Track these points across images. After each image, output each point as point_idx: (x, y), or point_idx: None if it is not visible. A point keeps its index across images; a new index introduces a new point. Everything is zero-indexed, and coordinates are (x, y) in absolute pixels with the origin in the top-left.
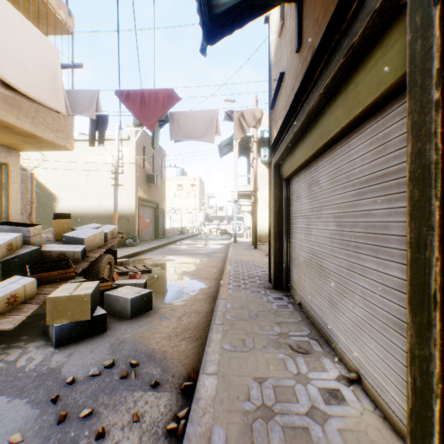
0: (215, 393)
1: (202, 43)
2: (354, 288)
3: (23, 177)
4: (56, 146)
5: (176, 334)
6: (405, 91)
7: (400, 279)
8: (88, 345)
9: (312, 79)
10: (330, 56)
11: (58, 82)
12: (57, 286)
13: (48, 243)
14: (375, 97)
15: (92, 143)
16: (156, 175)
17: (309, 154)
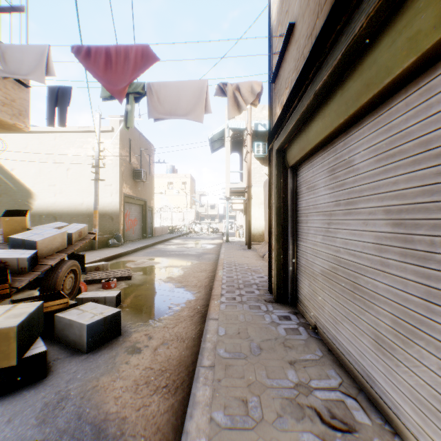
0: None
1: None
2: None
3: None
4: (3, 124)
5: (147, 380)
6: None
7: None
8: (8, 407)
9: None
10: None
11: None
12: None
13: None
14: None
15: (51, 122)
16: (143, 170)
17: (336, 122)
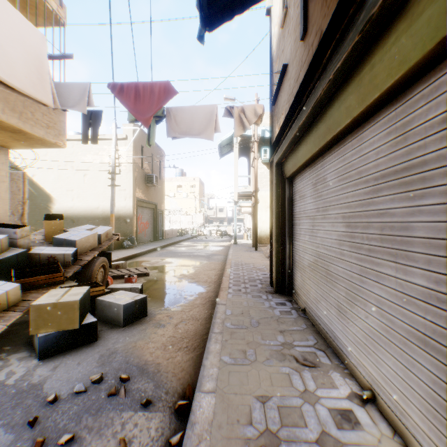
0: (212, 416)
1: (199, 29)
2: (367, 296)
3: (15, 176)
4: (47, 143)
5: (172, 344)
6: (432, 70)
7: (426, 288)
8: (75, 357)
9: (320, 65)
10: (342, 36)
11: (45, 72)
12: (45, 291)
13: (38, 246)
14: (396, 79)
15: (85, 141)
16: (154, 175)
17: (314, 149)
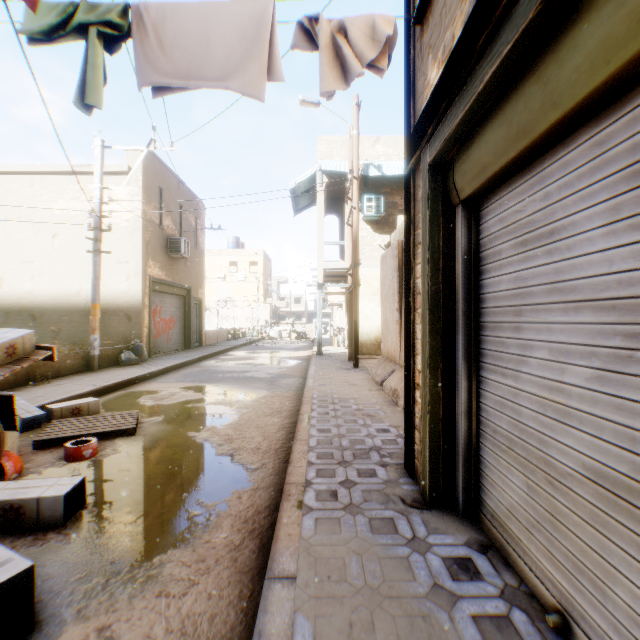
0: None
1: None
2: None
3: None
4: None
5: None
6: None
7: None
8: None
9: None
10: None
11: None
12: None
13: None
14: None
15: None
16: (183, 239)
17: None
